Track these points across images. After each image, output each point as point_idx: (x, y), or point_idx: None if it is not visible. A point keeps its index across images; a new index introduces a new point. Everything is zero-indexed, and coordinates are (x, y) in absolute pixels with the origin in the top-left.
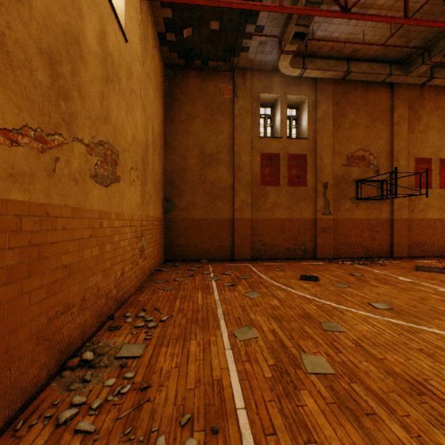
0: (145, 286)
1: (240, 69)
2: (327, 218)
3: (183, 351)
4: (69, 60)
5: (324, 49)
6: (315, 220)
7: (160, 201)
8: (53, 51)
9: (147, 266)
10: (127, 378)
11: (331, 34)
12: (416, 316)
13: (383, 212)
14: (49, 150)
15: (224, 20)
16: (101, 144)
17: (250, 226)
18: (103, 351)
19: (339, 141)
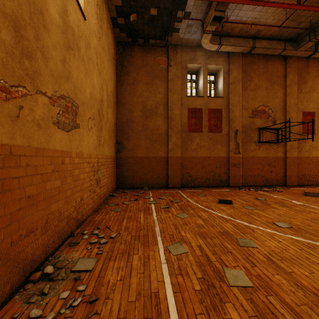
0: (100, 208)
1: (173, 45)
2: (237, 156)
3: (127, 265)
4: (32, 26)
5: (235, 30)
6: (228, 157)
7: (113, 143)
8: (17, 16)
9: (102, 193)
10: (79, 291)
11: (241, 18)
12: (312, 233)
13: (279, 152)
14: (12, 99)
15: (161, 7)
16: (63, 97)
17: (180, 162)
18: (61, 265)
19: (246, 99)
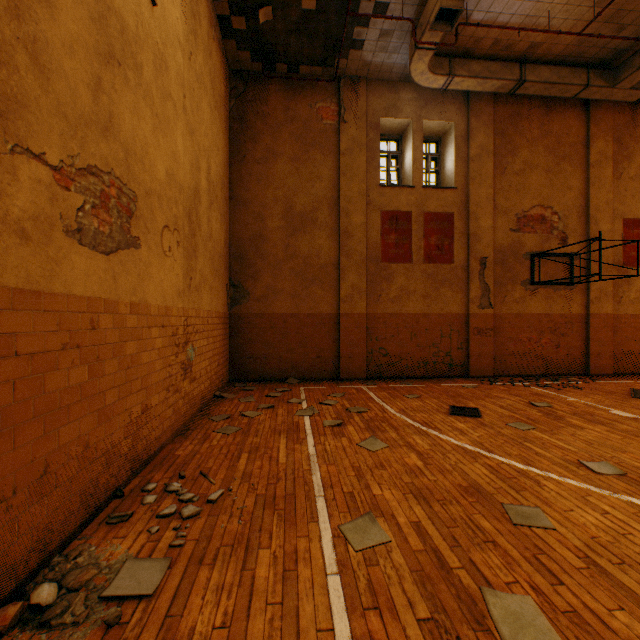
0: (192, 427)
1: (350, 78)
2: (486, 313)
3: (242, 579)
4: None
5: (483, 43)
6: (467, 316)
7: (223, 286)
8: None
9: (197, 392)
10: None
11: (496, 17)
12: None
13: (573, 304)
14: None
15: None
16: (94, 172)
17: (365, 325)
18: (79, 580)
19: (505, 192)
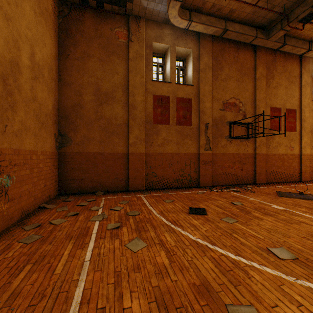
0: (1, 238)
1: (135, 16)
2: (208, 153)
3: None
4: None
5: (207, 5)
6: (198, 154)
7: (51, 134)
8: None
9: (15, 208)
10: None
11: None
12: None
13: (249, 148)
14: None
15: None
16: None
17: (144, 159)
18: None
19: (217, 90)
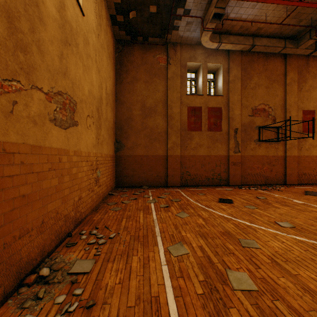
0: (99, 208)
1: (172, 43)
2: (237, 155)
3: (126, 267)
4: (27, 19)
5: (235, 27)
6: (228, 156)
7: (112, 142)
8: (10, 7)
9: (101, 192)
10: (76, 295)
11: (241, 16)
12: (315, 233)
13: (279, 150)
14: (5, 94)
15: (160, 5)
16: (60, 94)
17: (180, 161)
18: (58, 267)
19: (246, 97)
